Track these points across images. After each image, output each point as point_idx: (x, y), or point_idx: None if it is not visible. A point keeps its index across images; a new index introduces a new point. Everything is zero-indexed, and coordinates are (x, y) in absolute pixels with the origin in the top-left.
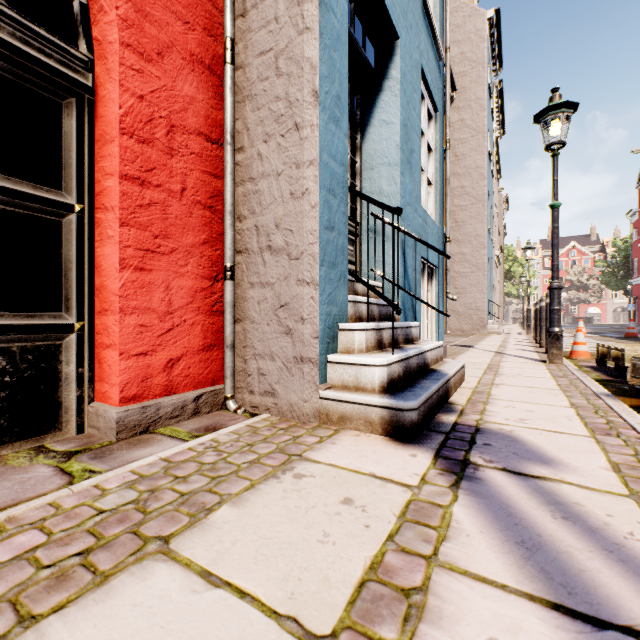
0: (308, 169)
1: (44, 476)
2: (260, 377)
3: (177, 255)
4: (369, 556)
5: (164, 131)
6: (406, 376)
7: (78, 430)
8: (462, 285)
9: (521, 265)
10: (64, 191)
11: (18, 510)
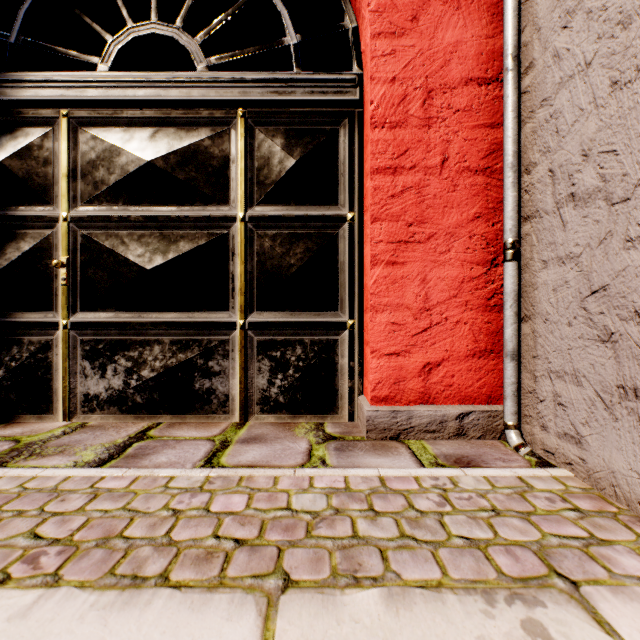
0: None
1: (297, 450)
2: (556, 407)
3: (435, 241)
4: None
5: (419, 103)
6: None
7: (349, 417)
8: None
9: None
10: (340, 205)
11: (257, 472)
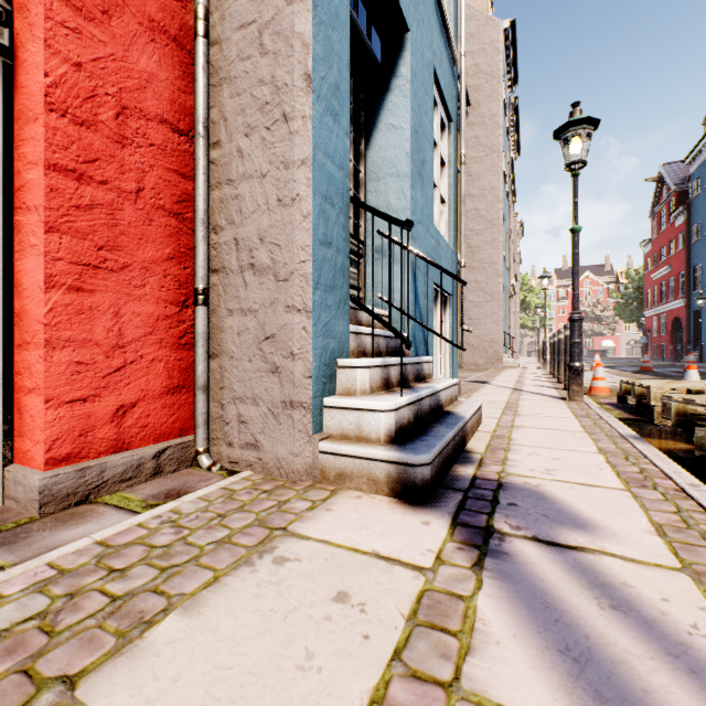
0: (299, 170)
1: None
2: (240, 426)
3: (131, 273)
4: (367, 689)
5: (112, 113)
6: (417, 421)
7: None
8: (476, 316)
9: (536, 295)
10: None
11: None
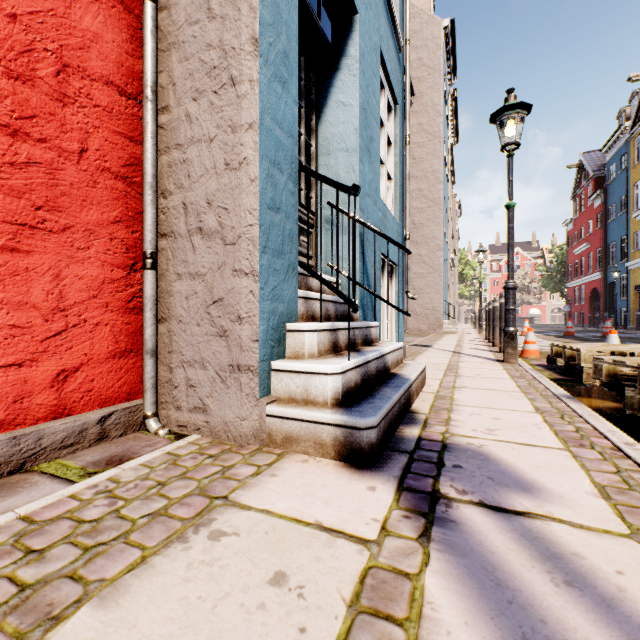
0: (246, 134)
1: None
2: (189, 389)
3: (73, 234)
4: None
5: (52, 69)
6: (364, 383)
7: None
8: (420, 286)
9: (472, 268)
10: None
11: None
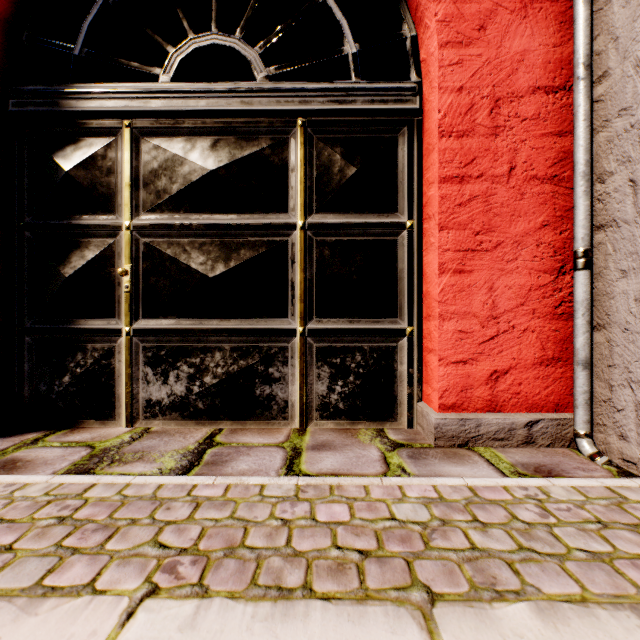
0: None
1: (372, 458)
2: (639, 417)
3: (502, 249)
4: None
5: (486, 112)
6: None
7: (408, 424)
8: None
9: None
10: (398, 212)
11: (345, 481)
